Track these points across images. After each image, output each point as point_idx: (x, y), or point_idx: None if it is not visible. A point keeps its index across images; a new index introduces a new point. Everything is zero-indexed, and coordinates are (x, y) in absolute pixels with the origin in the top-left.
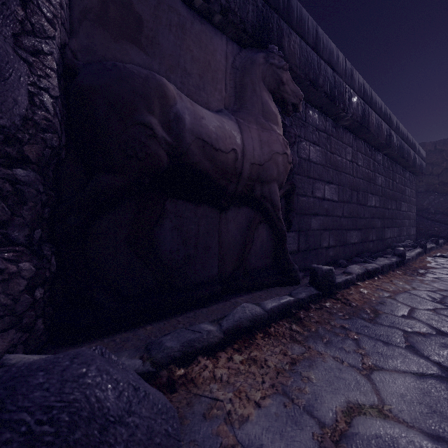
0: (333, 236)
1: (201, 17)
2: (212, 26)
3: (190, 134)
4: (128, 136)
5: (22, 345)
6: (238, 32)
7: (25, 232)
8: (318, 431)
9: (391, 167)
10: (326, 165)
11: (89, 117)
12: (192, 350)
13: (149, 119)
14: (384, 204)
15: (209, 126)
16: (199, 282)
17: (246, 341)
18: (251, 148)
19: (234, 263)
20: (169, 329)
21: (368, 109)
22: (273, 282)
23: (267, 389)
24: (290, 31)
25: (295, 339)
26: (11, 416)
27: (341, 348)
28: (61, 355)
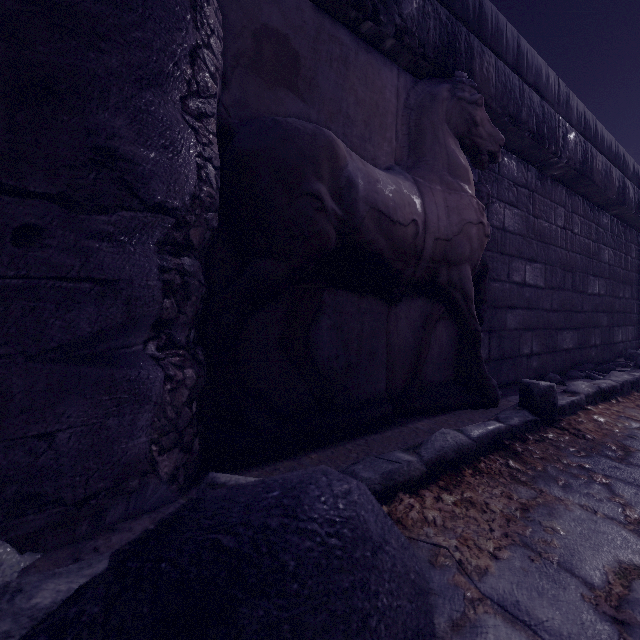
0: (537, 339)
1: (368, 43)
2: (380, 55)
3: (364, 204)
4: (294, 210)
5: (183, 468)
6: (414, 59)
7: (186, 332)
8: (587, 592)
9: (624, 234)
10: (527, 235)
11: (249, 190)
12: (392, 484)
13: (318, 187)
14: (613, 290)
15: (385, 191)
16: (363, 400)
17: (453, 478)
18: (435, 217)
19: (406, 375)
20: (341, 459)
21: (591, 150)
22: (461, 403)
23: (499, 539)
24: (483, 49)
25: (518, 480)
26: (305, 525)
27: (588, 495)
28: (308, 472)
